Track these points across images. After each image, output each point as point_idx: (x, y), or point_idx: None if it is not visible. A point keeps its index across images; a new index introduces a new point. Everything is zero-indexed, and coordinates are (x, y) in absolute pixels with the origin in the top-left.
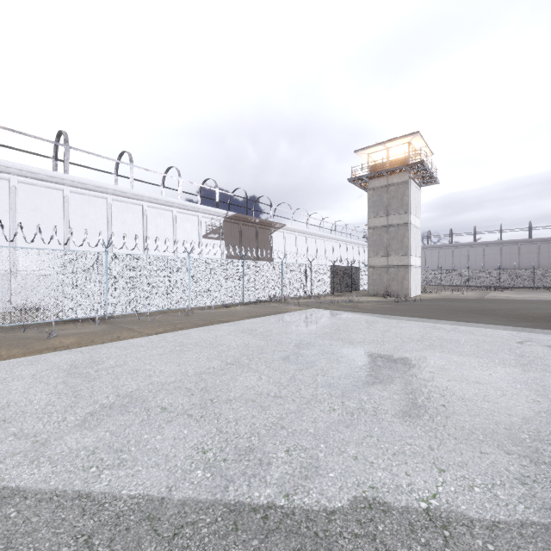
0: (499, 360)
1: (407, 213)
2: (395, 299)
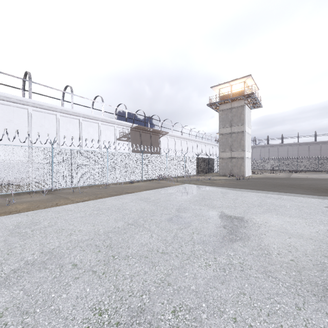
0: (319, 220)
1: (243, 125)
2: (236, 178)
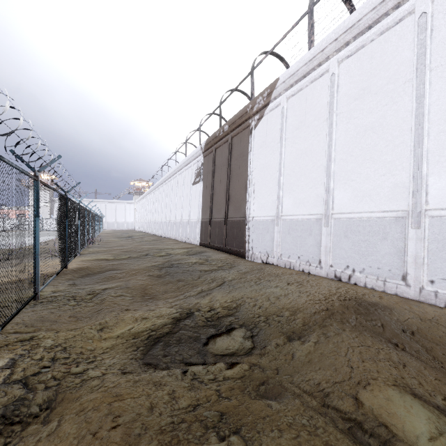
0: None
1: None
2: None
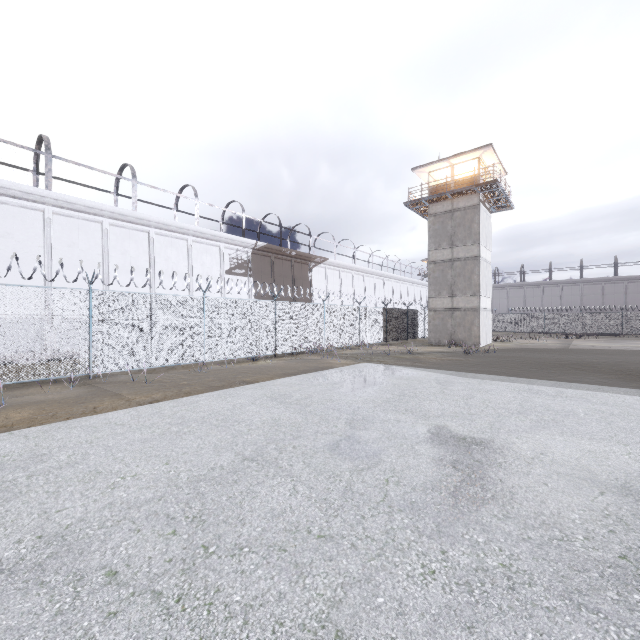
0: None
1: (476, 245)
2: (464, 349)
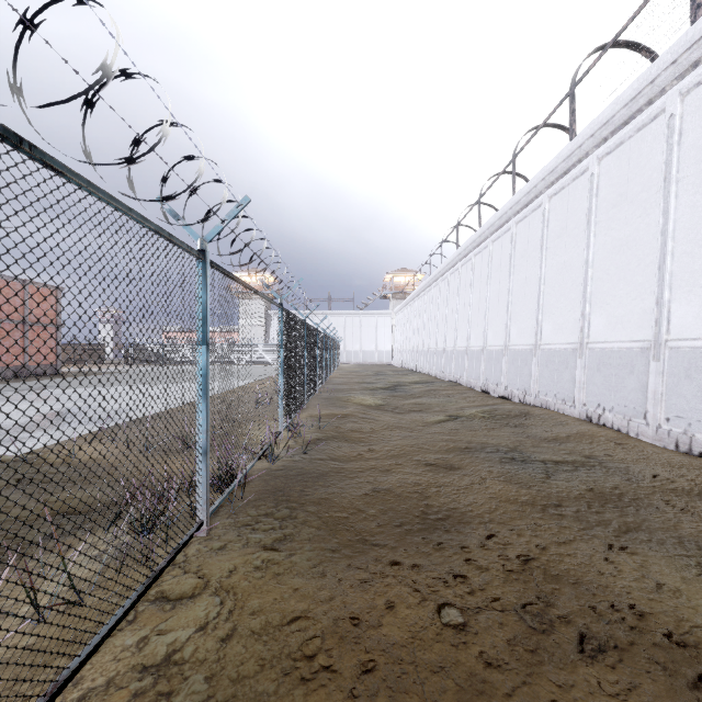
0: None
1: None
2: None
